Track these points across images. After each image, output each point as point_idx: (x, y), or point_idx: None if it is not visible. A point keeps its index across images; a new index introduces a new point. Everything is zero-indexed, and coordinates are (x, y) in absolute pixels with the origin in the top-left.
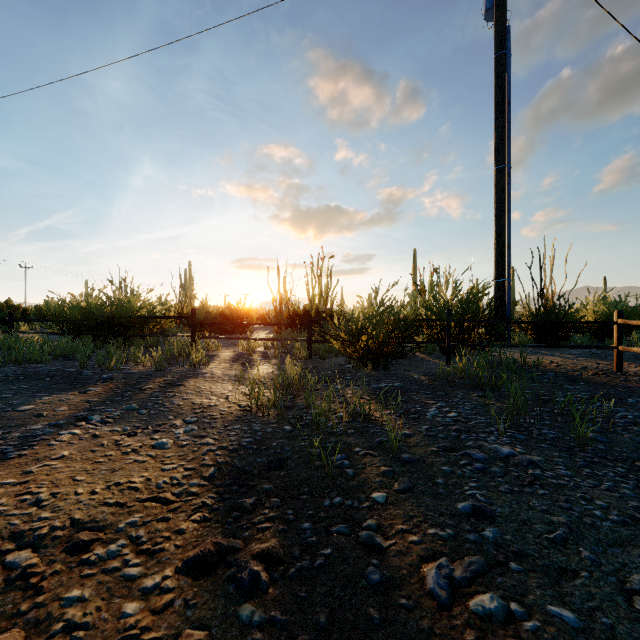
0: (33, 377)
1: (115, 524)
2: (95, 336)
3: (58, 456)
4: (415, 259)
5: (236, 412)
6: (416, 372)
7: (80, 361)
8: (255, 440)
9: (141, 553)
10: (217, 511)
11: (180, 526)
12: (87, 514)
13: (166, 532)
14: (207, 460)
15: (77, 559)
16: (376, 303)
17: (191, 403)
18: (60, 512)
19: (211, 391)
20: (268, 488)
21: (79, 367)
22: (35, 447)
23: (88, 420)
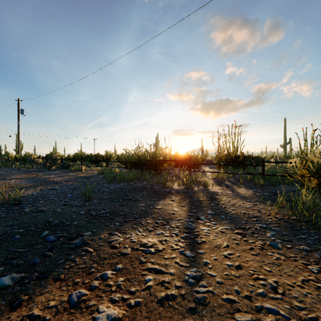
0: (137, 189)
1: None
2: (142, 169)
3: (225, 246)
4: (285, 124)
5: (281, 223)
6: None
7: (150, 182)
8: None
9: None
10: None
11: None
12: None
13: None
14: None
15: None
16: None
17: (241, 213)
18: (306, 303)
19: (239, 205)
20: None
21: (149, 185)
22: (200, 236)
23: (201, 219)
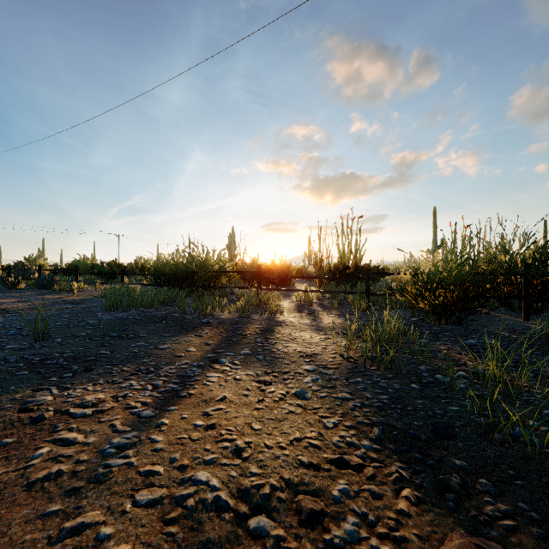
0: (153, 320)
1: (326, 491)
2: (181, 287)
3: (221, 399)
4: (435, 216)
5: (344, 363)
6: (497, 328)
7: (181, 307)
8: (392, 397)
9: (382, 540)
10: (423, 488)
11: (398, 505)
12: (293, 474)
13: (388, 511)
14: (360, 417)
15: (319, 536)
16: (451, 257)
17: (295, 351)
18: (267, 468)
19: (303, 339)
20: (462, 464)
21: (180, 312)
22: (195, 387)
23: (219, 362)
